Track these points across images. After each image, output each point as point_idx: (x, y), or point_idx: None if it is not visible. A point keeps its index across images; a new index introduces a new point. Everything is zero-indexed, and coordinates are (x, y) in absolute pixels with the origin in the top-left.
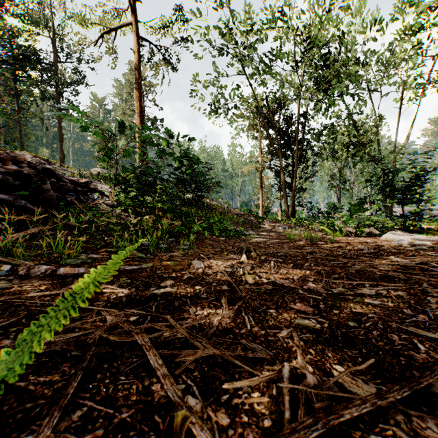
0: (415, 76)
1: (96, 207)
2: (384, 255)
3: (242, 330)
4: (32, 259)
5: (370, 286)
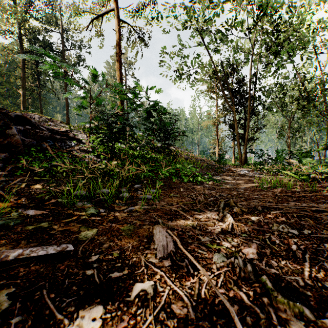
0: None
1: (69, 152)
2: None
3: None
4: None
5: None
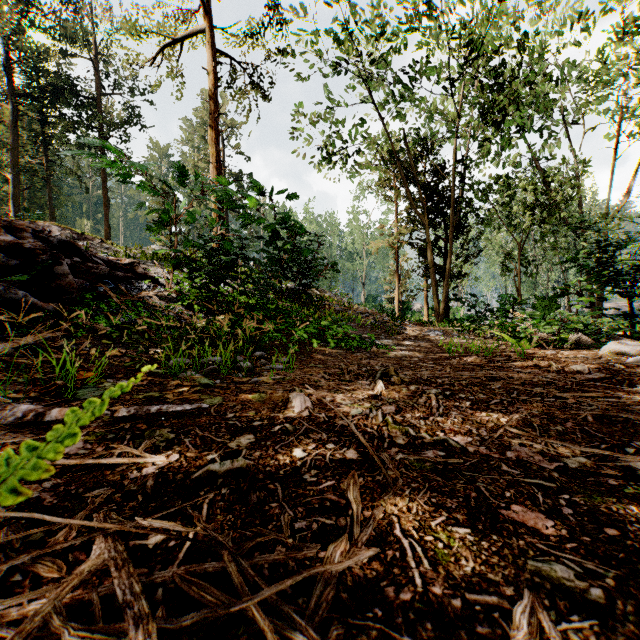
0: (639, 98)
1: (144, 301)
2: (624, 384)
3: (404, 593)
4: (18, 390)
5: (637, 452)
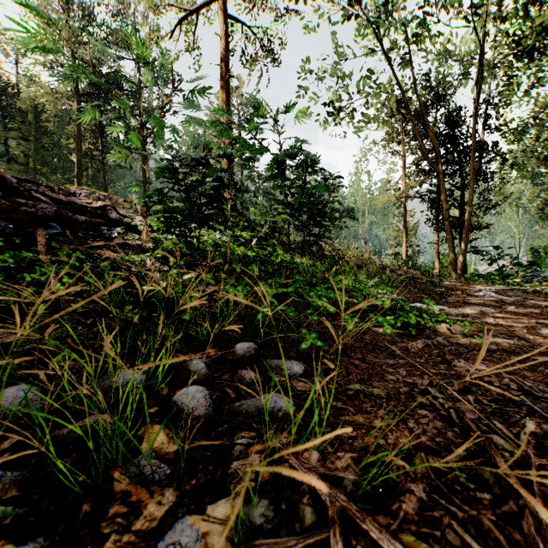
0: None
1: (90, 251)
2: None
3: None
4: None
5: None
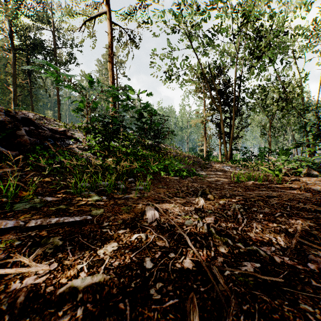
0: None
1: (69, 150)
2: None
3: None
4: None
5: None
